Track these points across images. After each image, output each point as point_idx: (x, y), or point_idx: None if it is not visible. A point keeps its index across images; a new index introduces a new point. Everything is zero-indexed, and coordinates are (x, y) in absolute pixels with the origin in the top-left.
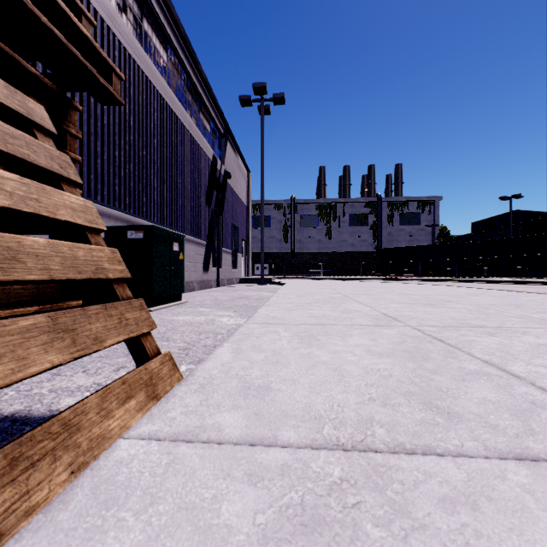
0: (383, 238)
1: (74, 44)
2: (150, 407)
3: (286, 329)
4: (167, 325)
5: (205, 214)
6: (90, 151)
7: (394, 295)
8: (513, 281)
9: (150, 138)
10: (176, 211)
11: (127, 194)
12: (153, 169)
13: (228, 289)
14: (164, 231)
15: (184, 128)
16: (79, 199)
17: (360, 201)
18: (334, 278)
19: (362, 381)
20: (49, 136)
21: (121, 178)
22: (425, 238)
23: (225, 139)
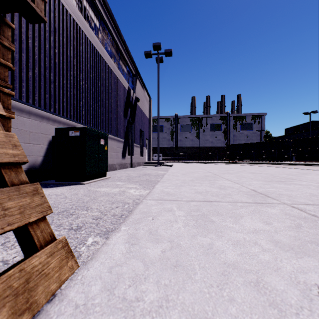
0: (230, 138)
1: None
2: None
3: (179, 206)
4: (91, 195)
5: (123, 123)
6: (45, 79)
7: (248, 173)
8: (314, 164)
9: (87, 74)
10: (104, 120)
11: (72, 108)
12: (89, 93)
13: (137, 169)
14: (94, 131)
15: (109, 69)
16: None
17: (216, 116)
18: (201, 162)
19: None
20: None
21: (68, 97)
22: (256, 138)
23: (135, 78)
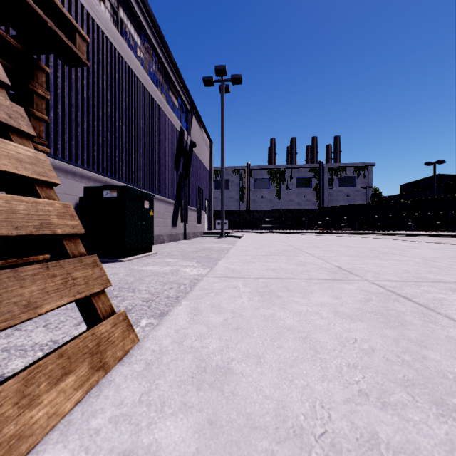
0: (324, 198)
1: (36, 1)
2: (94, 380)
3: (246, 283)
4: (135, 275)
5: (174, 178)
6: (71, 121)
7: (340, 247)
8: (438, 235)
9: (126, 111)
10: (148, 174)
11: (105, 159)
12: (128, 138)
13: (193, 241)
14: (136, 190)
15: (155, 103)
16: (29, 150)
17: (305, 167)
18: (283, 231)
19: (342, 359)
20: (1, 87)
21: (99, 145)
22: (360, 198)
23: (191, 114)
